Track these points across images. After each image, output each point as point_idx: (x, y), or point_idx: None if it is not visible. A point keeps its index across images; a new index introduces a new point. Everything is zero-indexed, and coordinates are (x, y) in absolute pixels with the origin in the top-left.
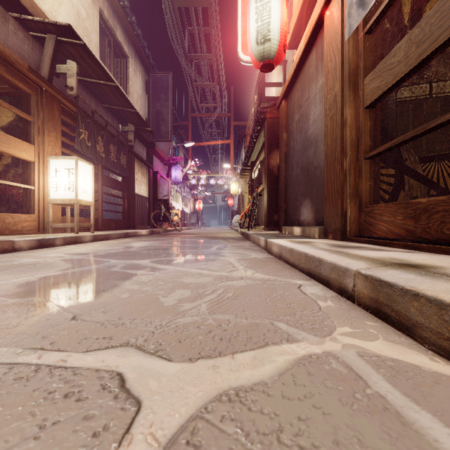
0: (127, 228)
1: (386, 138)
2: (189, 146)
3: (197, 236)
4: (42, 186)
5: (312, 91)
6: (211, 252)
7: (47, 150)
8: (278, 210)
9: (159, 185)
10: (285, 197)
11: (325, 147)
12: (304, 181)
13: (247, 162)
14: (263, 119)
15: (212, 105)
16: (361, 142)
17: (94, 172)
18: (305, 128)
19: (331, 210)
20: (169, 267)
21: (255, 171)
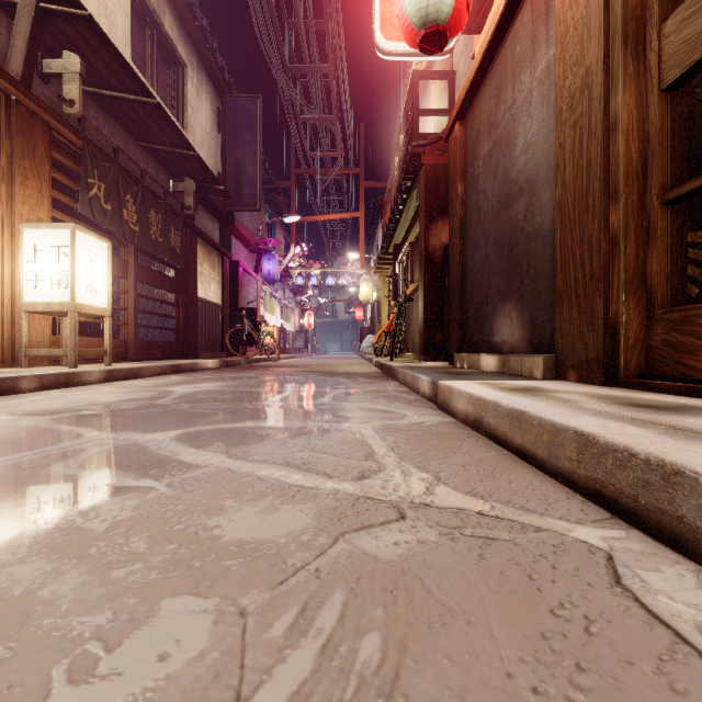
0: (183, 357)
1: (694, 167)
2: (292, 222)
3: (301, 371)
4: (10, 279)
5: (522, 88)
6: (323, 406)
7: (20, 213)
8: (443, 325)
9: (241, 285)
10: (461, 301)
11: (559, 189)
12: (503, 266)
13: (386, 247)
14: (416, 168)
15: (330, 154)
16: (652, 167)
17: (120, 258)
18: (505, 164)
19: (575, 320)
20: (207, 458)
21: (401, 262)
